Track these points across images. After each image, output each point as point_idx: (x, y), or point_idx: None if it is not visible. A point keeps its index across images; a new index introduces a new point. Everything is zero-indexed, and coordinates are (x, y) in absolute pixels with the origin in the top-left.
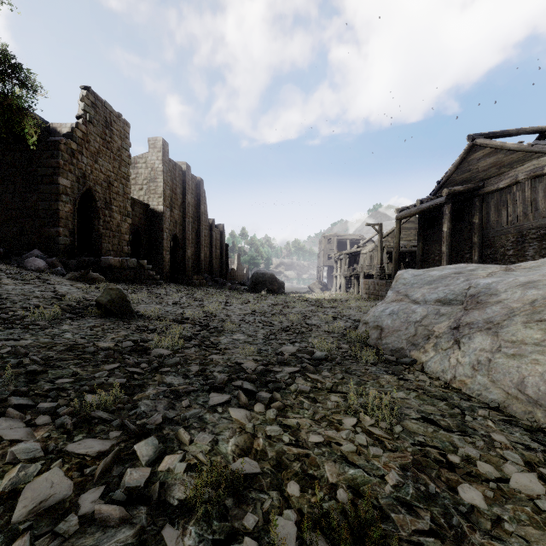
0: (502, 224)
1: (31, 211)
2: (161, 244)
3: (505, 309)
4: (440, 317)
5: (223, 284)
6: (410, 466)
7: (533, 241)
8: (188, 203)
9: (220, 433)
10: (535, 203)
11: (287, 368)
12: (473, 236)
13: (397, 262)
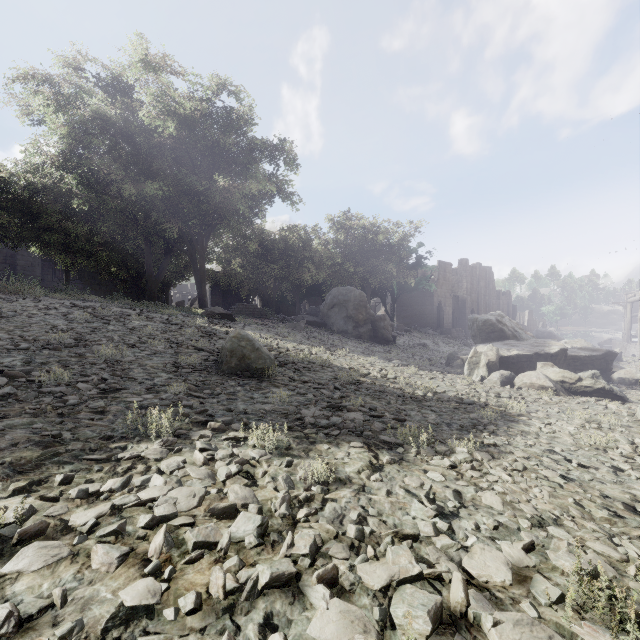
0: None
1: (423, 312)
2: (465, 316)
3: None
4: None
5: None
6: None
7: None
8: (481, 287)
9: None
10: None
11: None
12: None
13: (628, 330)
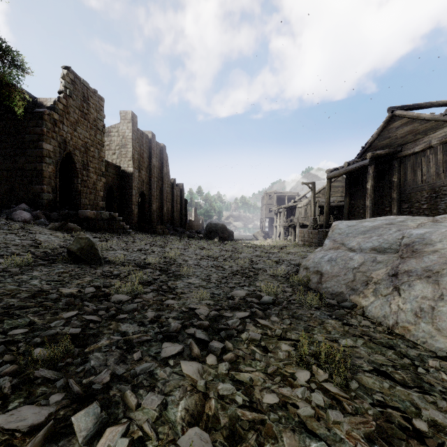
0: (417, 182)
1: (20, 171)
2: (131, 199)
3: (443, 258)
4: (377, 265)
5: (183, 233)
6: (375, 435)
7: (444, 197)
8: (154, 165)
9: (170, 393)
10: (446, 164)
11: (238, 313)
12: (393, 193)
13: (327, 214)
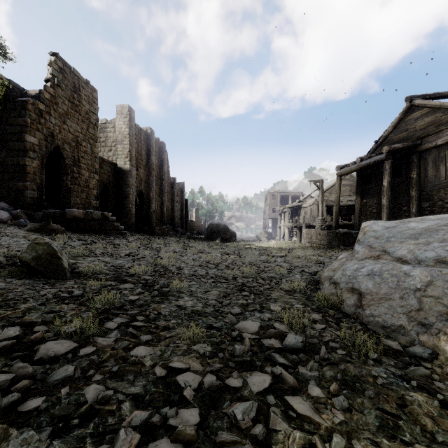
0: (440, 179)
1: (1, 166)
2: (127, 198)
3: None
4: None
5: (183, 234)
6: None
7: None
8: (152, 163)
9: None
10: None
11: (251, 376)
12: (411, 190)
13: (337, 214)
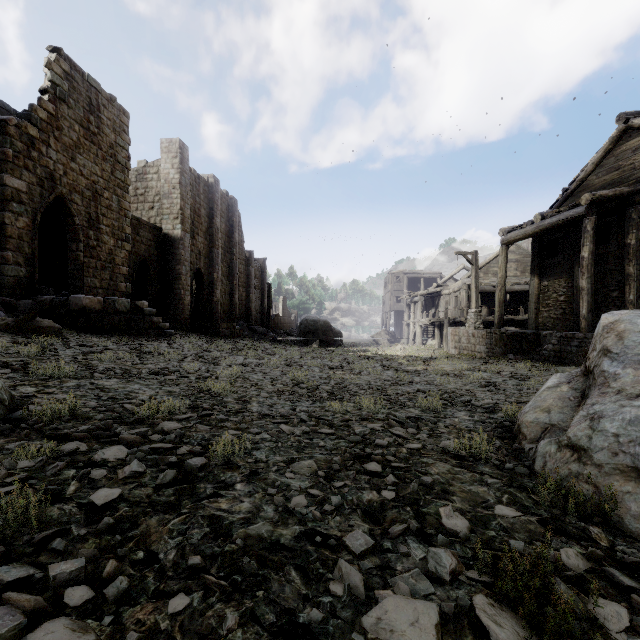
0: None
1: None
2: (178, 281)
3: None
4: None
5: (263, 334)
6: None
7: None
8: (217, 229)
9: None
10: None
11: None
12: (627, 265)
13: (502, 304)
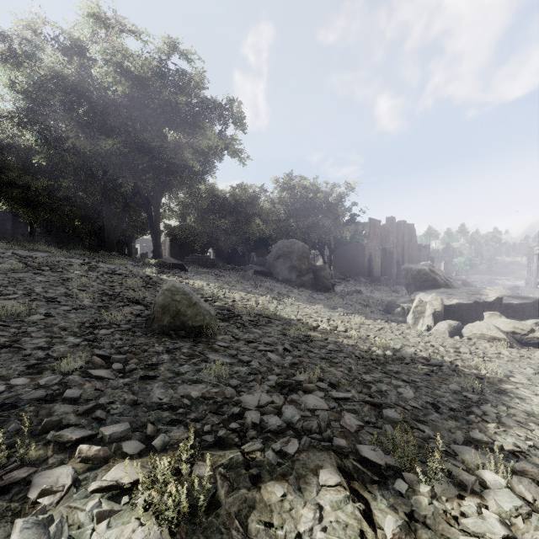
0: None
1: (356, 263)
2: (392, 266)
3: None
4: None
5: None
6: None
7: None
8: (405, 241)
9: None
10: None
11: None
12: None
13: (535, 278)
